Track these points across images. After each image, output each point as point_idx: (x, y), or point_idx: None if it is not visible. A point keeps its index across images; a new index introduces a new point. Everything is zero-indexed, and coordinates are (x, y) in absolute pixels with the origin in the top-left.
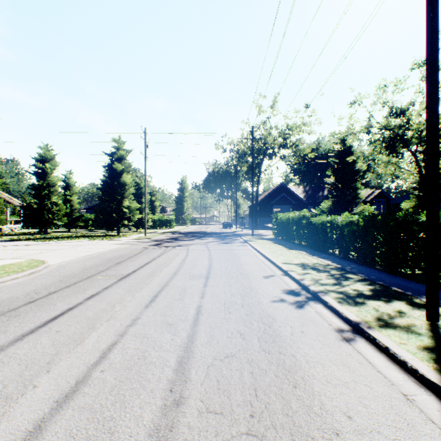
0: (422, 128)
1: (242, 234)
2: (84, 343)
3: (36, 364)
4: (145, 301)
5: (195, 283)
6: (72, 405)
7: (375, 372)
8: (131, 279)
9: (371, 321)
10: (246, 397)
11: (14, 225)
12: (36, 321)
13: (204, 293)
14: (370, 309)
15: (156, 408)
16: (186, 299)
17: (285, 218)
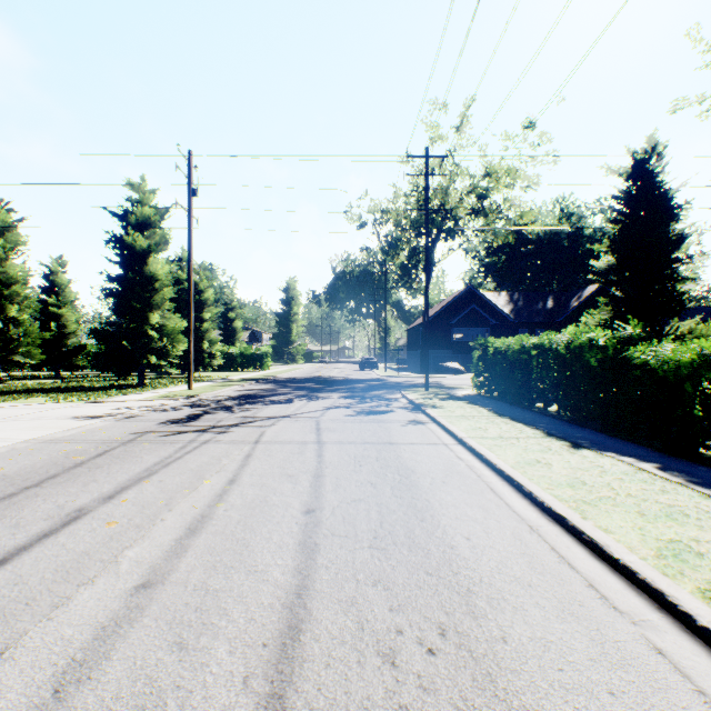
0: None
1: (400, 384)
2: None
3: None
4: None
5: None
6: None
7: None
8: None
9: None
10: None
11: None
12: None
13: None
14: None
15: None
16: None
17: (516, 348)
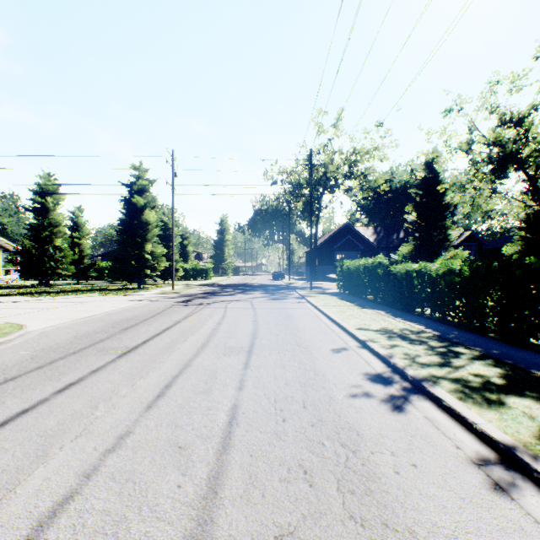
0: None
1: (297, 287)
2: (11, 497)
3: None
4: (148, 396)
5: (231, 362)
6: None
7: None
8: (137, 355)
9: (534, 443)
10: None
11: (8, 276)
12: None
13: (243, 381)
14: (518, 414)
15: None
16: (214, 392)
17: (354, 266)
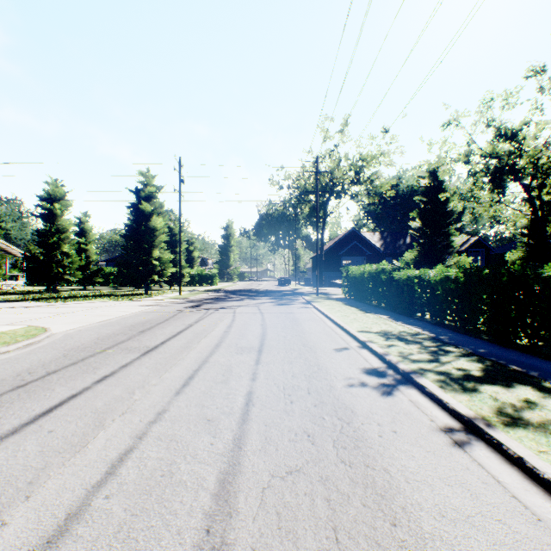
0: (539, 155)
1: (303, 293)
2: (85, 450)
3: (12, 486)
4: (175, 385)
5: (244, 359)
6: None
7: (509, 498)
8: (158, 353)
9: (491, 416)
10: (322, 544)
11: (15, 281)
12: (23, 415)
13: (256, 374)
14: (485, 397)
15: None
16: (232, 382)
17: (359, 272)
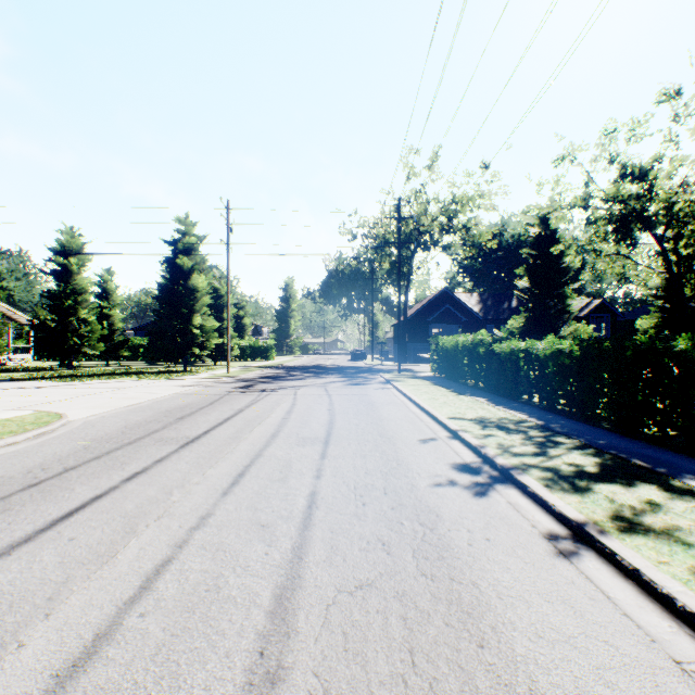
0: (673, 199)
1: (382, 370)
2: (115, 561)
3: (28, 602)
4: (222, 484)
5: (306, 452)
6: (83, 684)
7: (619, 616)
8: (201, 445)
9: (605, 521)
10: (395, 668)
11: (19, 355)
12: (38, 520)
13: (321, 470)
14: (600, 498)
15: (234, 689)
16: (291, 480)
17: (451, 344)
